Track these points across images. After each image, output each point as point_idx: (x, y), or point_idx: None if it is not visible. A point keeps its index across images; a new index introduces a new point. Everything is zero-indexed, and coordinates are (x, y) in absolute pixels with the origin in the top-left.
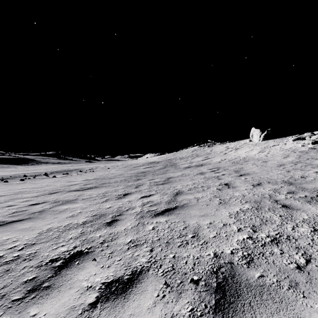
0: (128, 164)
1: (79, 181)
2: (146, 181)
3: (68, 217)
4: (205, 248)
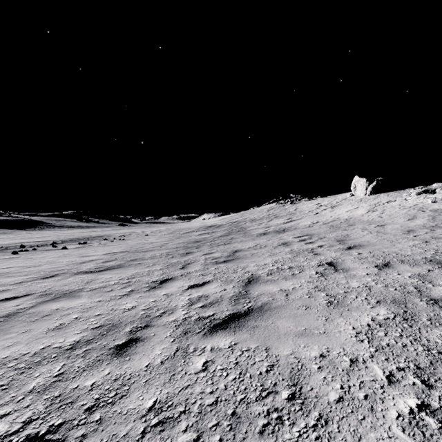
0: (176, 229)
1: (98, 255)
2: (200, 256)
3: (50, 330)
4: (326, 441)
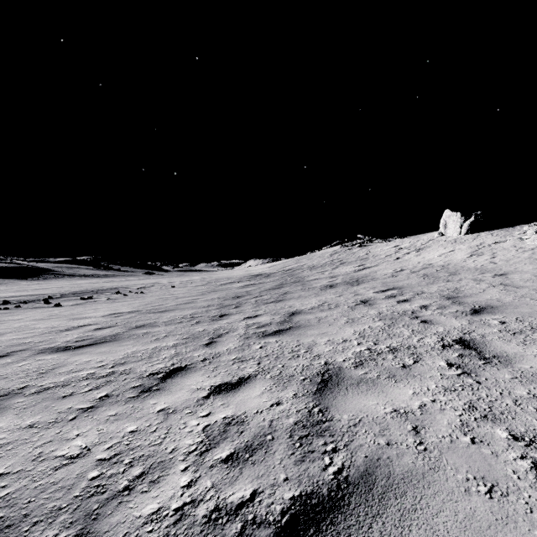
0: (212, 279)
1: (95, 316)
2: (239, 320)
3: None
4: None
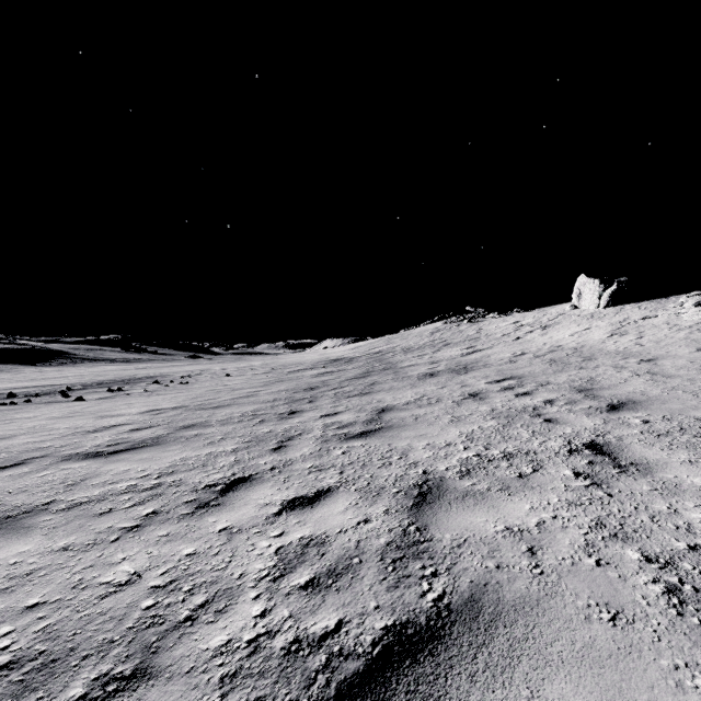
0: (278, 365)
1: (130, 414)
2: (315, 419)
3: None
4: None
